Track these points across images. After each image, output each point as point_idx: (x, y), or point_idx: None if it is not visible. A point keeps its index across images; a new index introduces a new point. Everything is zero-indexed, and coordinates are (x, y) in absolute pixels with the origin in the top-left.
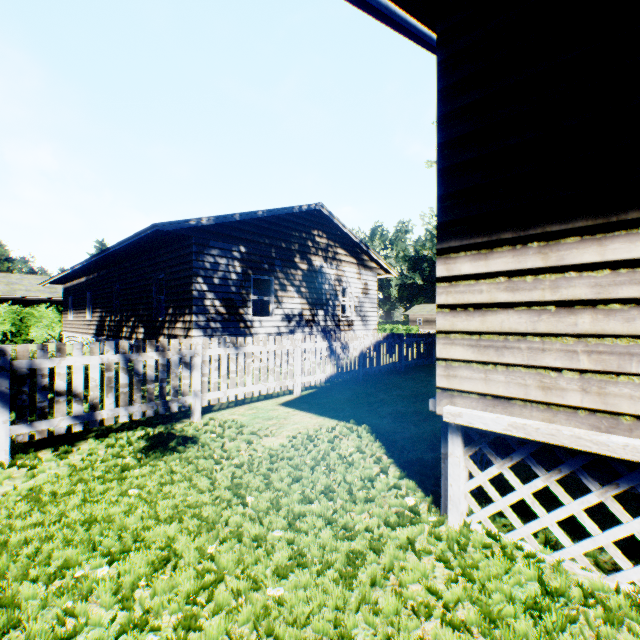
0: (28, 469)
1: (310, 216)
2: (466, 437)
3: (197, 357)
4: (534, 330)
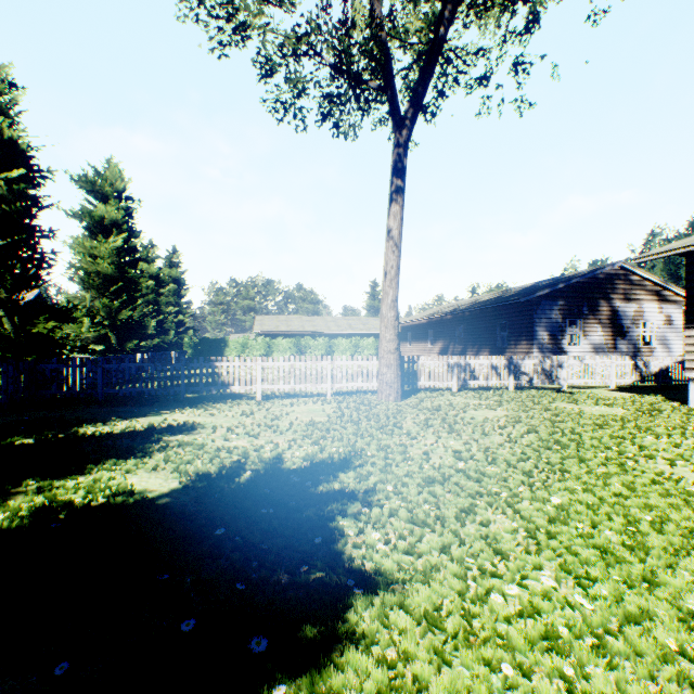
0: (523, 392)
1: (611, 270)
2: None
3: (564, 363)
4: None
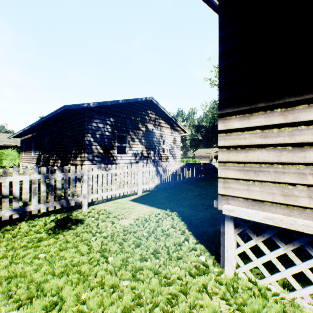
0: None
1: (146, 103)
2: (235, 223)
3: (85, 176)
4: (278, 161)
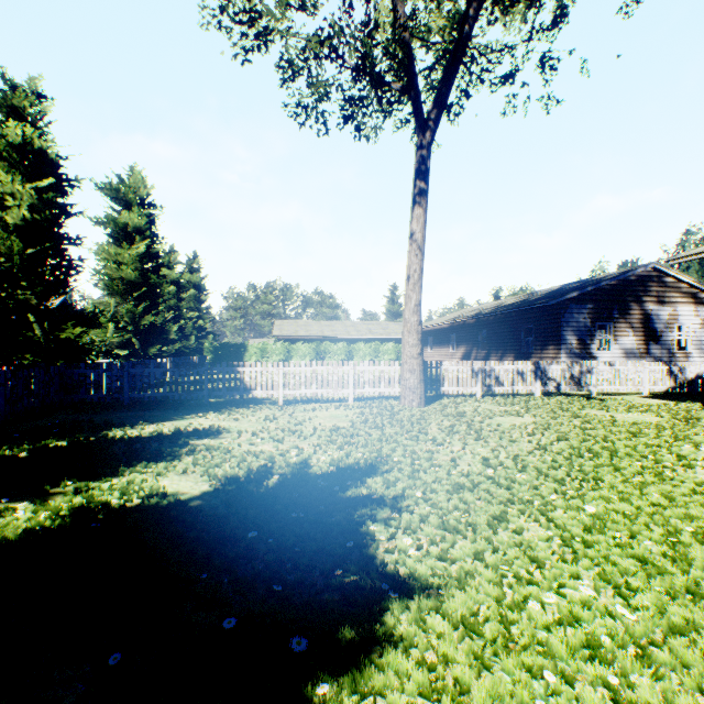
0: (551, 398)
1: (643, 272)
2: None
3: (593, 369)
4: None
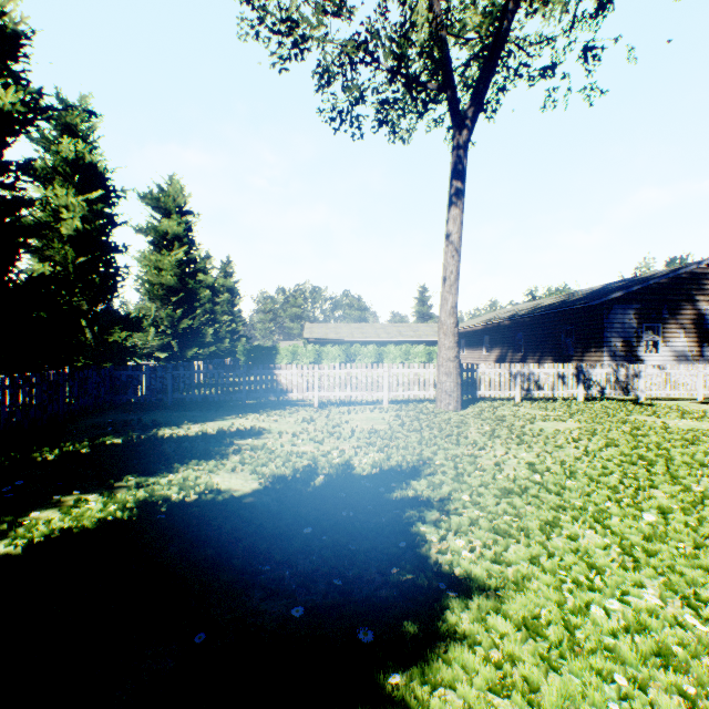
0: (594, 403)
1: (696, 269)
2: None
3: (641, 373)
4: None
